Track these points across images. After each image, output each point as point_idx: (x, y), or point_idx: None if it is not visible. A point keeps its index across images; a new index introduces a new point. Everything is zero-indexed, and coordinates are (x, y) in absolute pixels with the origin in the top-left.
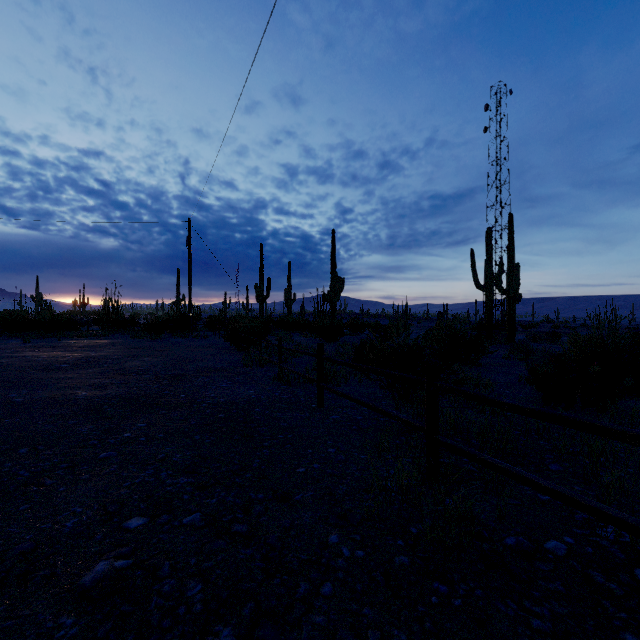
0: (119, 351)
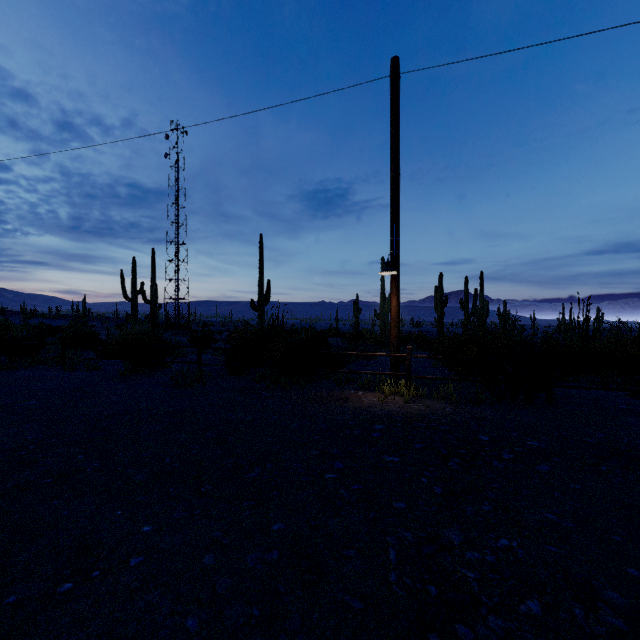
0: None
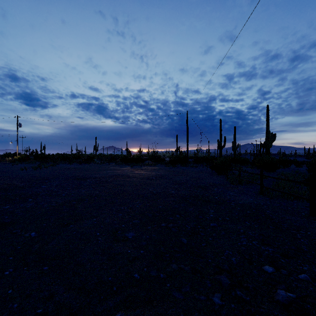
0: (165, 172)
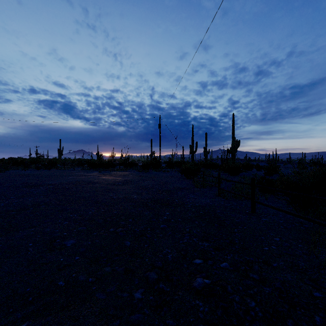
0: (135, 177)
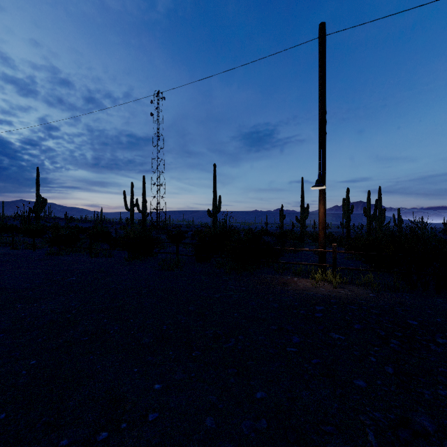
0: None
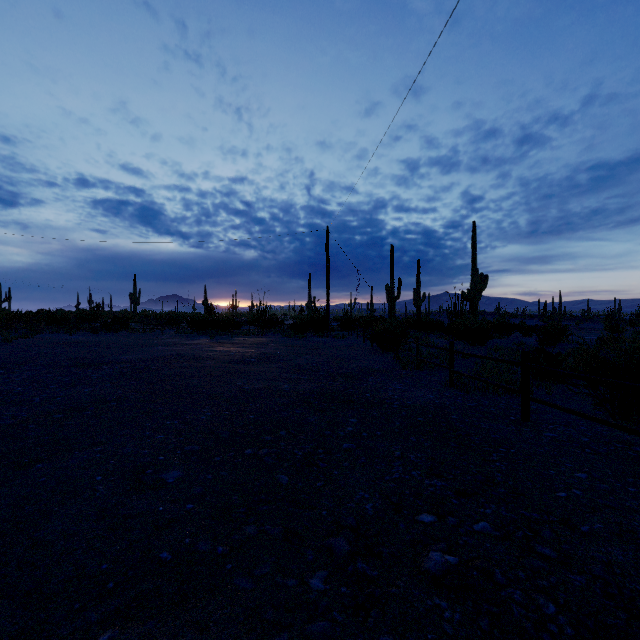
0: (281, 348)
